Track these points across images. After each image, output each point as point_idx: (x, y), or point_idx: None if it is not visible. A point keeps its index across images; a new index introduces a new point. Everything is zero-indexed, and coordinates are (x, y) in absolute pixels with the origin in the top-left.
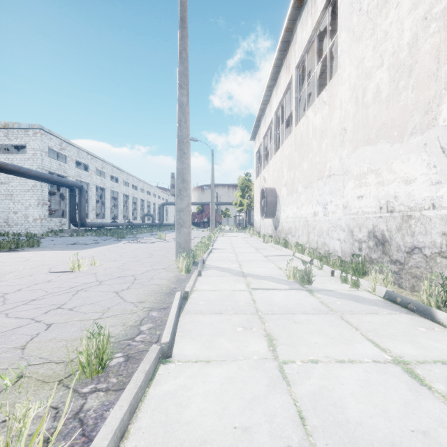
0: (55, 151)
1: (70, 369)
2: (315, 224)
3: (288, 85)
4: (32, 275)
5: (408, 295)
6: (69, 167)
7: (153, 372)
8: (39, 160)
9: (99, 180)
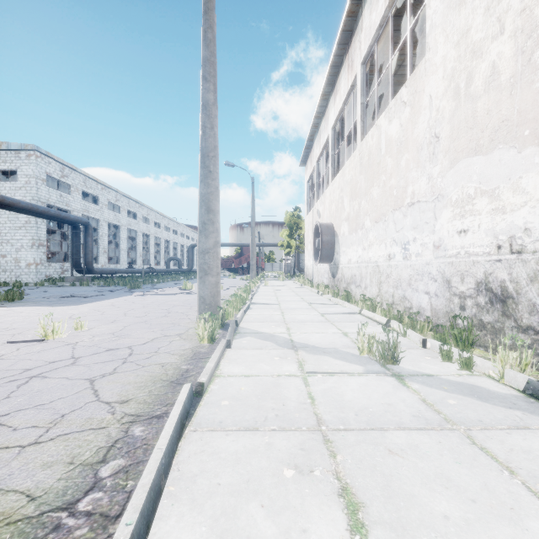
0: (55, 178)
1: None
2: (390, 271)
3: (350, 89)
4: None
5: None
6: (73, 199)
7: None
8: (34, 190)
9: (112, 216)
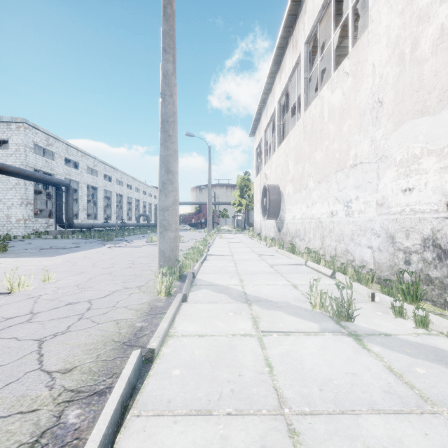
0: (41, 146)
1: None
2: (332, 226)
3: (294, 66)
4: None
5: None
6: (57, 165)
7: None
8: (22, 157)
9: (90, 179)
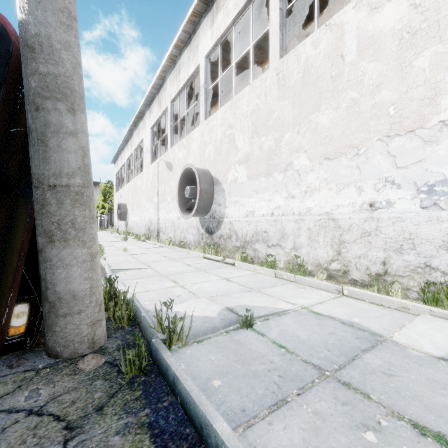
0: None
1: None
2: (139, 224)
3: (131, 154)
4: None
5: None
6: None
7: None
8: None
9: None
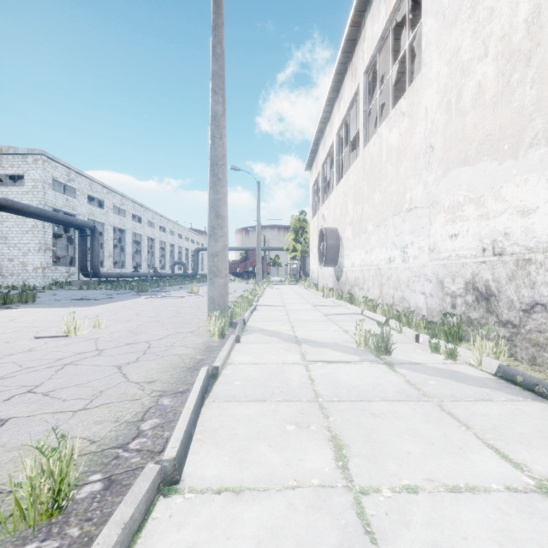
0: (61, 182)
1: (7, 508)
2: (390, 273)
3: (354, 96)
4: (10, 341)
5: (528, 370)
6: (79, 204)
7: (144, 515)
8: (41, 194)
9: (117, 220)
